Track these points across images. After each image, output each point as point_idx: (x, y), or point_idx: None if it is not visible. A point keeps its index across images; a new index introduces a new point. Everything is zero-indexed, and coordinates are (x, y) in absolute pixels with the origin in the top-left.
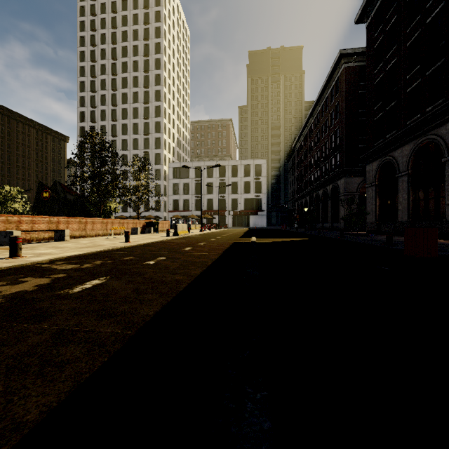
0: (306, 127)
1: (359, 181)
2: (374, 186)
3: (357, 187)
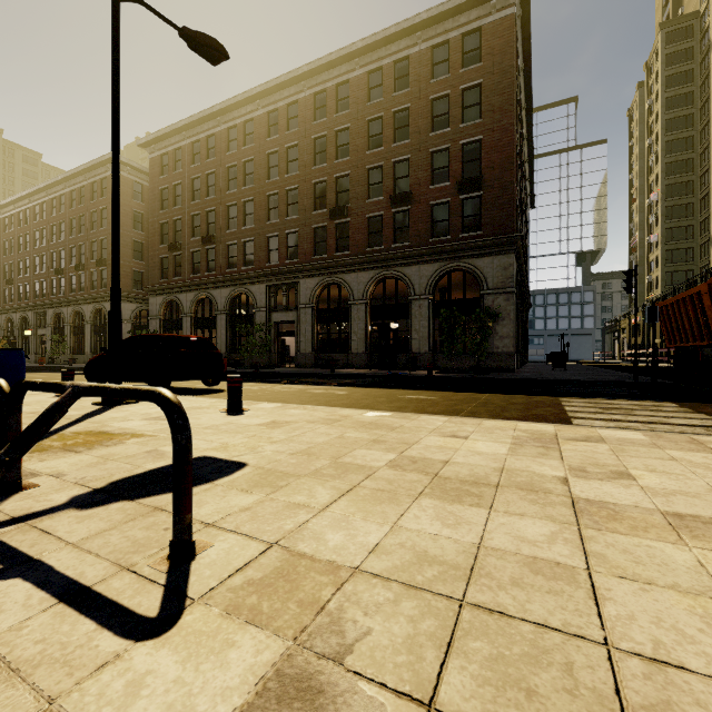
0: (29, 200)
1: (133, 308)
2: (160, 320)
3: (131, 315)
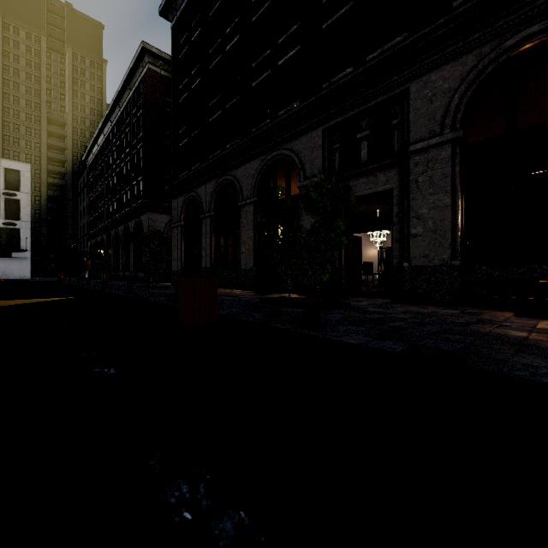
0: (103, 134)
1: (167, 220)
2: (180, 226)
3: (165, 227)
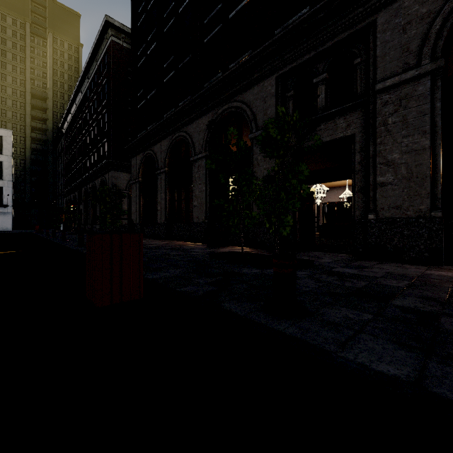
0: (75, 104)
1: (129, 178)
2: (139, 182)
3: (127, 184)
